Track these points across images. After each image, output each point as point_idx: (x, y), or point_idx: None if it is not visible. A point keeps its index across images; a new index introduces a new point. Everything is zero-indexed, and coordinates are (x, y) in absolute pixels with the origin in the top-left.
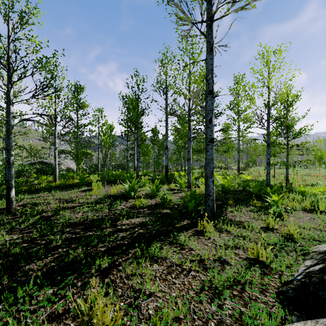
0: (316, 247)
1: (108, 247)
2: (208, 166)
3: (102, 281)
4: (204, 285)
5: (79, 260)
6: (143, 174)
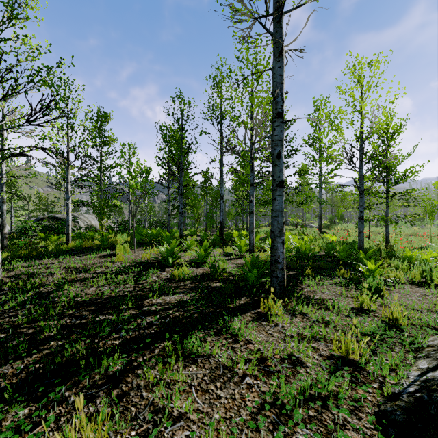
0: (432, 339)
1: (125, 340)
2: (276, 221)
3: (107, 394)
4: (264, 400)
5: (79, 359)
6: (191, 234)
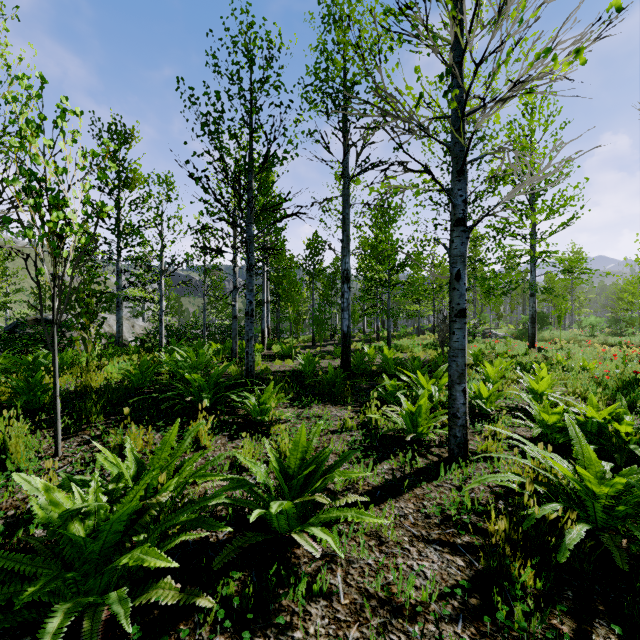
0: None
1: None
2: None
3: None
4: None
5: None
6: (283, 354)
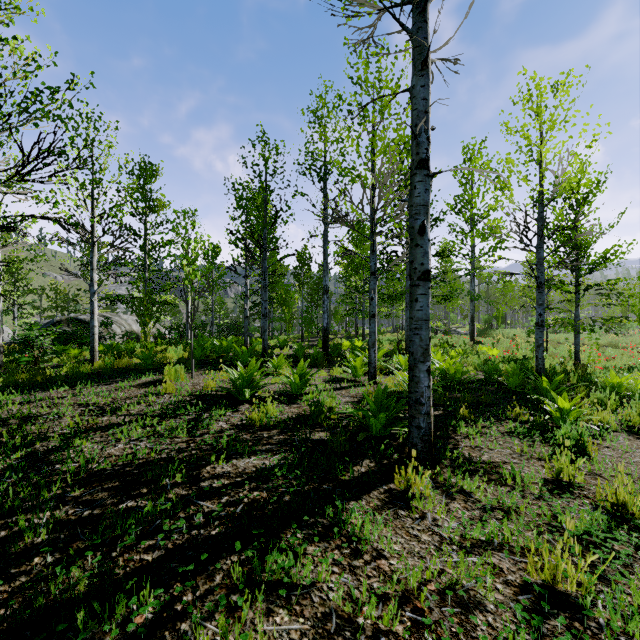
0: None
1: (162, 555)
2: (417, 336)
3: None
4: None
5: (78, 596)
6: (279, 345)
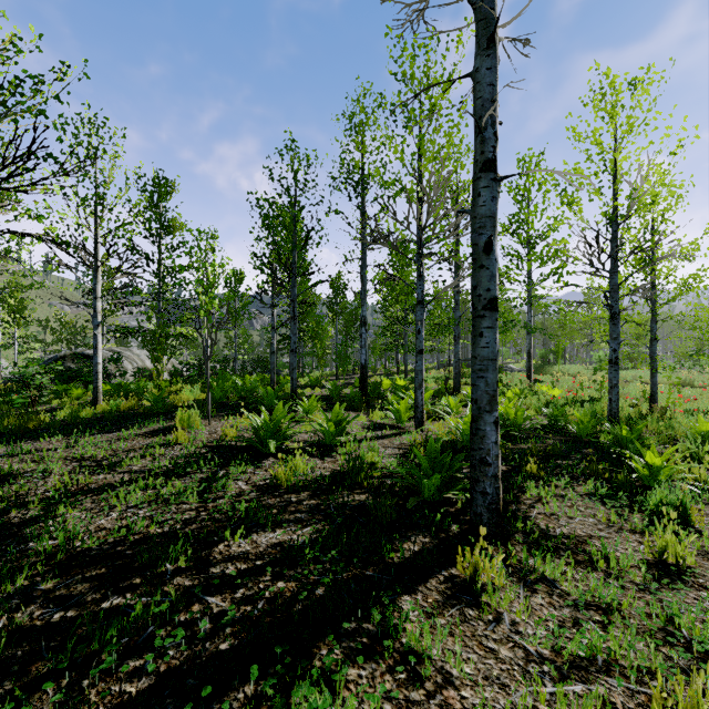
0: None
1: (150, 688)
2: (482, 380)
3: None
4: None
5: None
6: (311, 384)
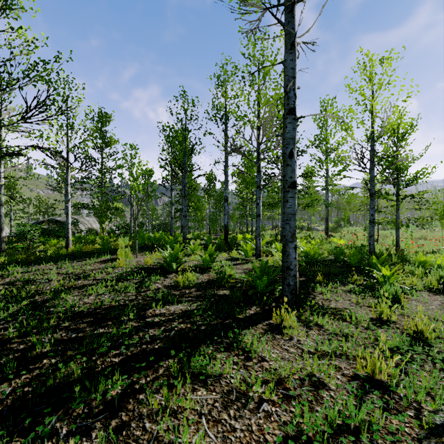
0: None
1: (125, 357)
2: (288, 225)
3: (105, 425)
4: (286, 433)
5: (74, 380)
6: (194, 238)
